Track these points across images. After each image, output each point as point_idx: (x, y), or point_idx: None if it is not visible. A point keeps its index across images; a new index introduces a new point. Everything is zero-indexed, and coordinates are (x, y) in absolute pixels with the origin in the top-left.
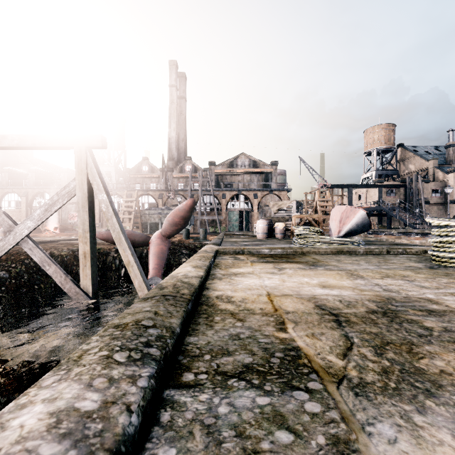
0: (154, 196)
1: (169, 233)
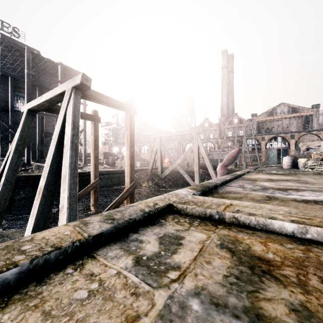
0: (212, 142)
1: (226, 164)
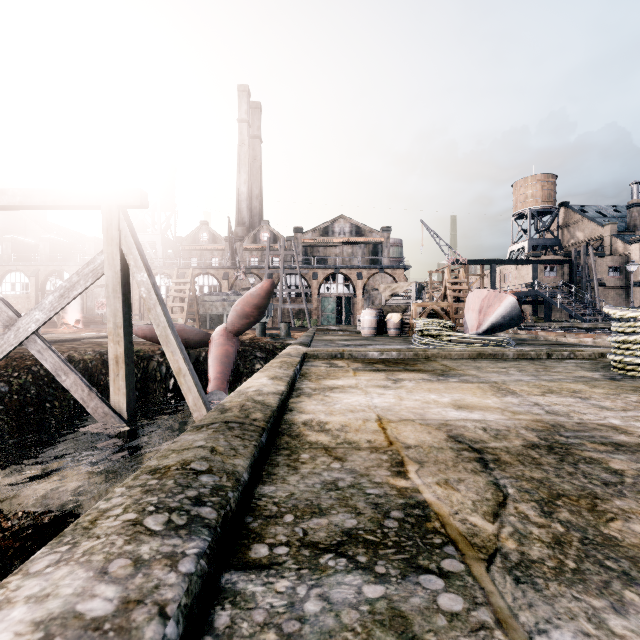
0: (217, 276)
1: (237, 328)
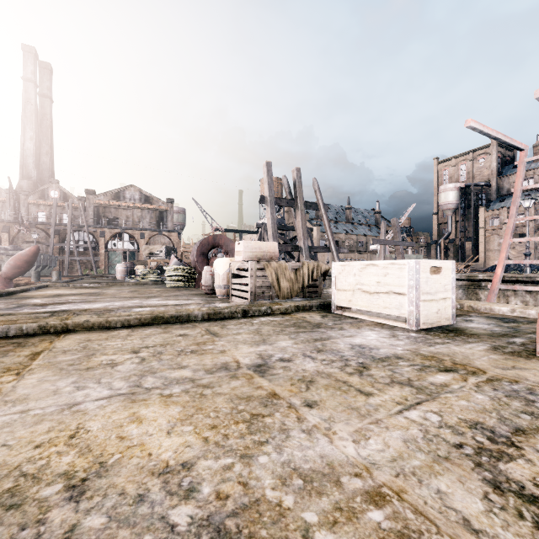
0: None
1: (11, 275)
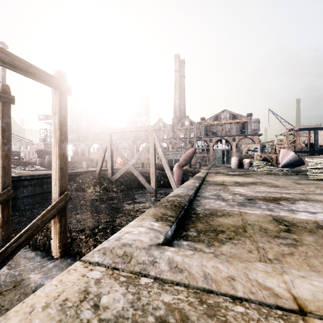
0: (166, 142)
1: (183, 164)
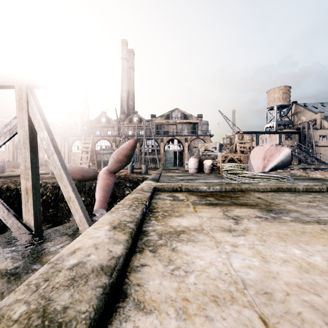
0: (109, 140)
1: (114, 169)
